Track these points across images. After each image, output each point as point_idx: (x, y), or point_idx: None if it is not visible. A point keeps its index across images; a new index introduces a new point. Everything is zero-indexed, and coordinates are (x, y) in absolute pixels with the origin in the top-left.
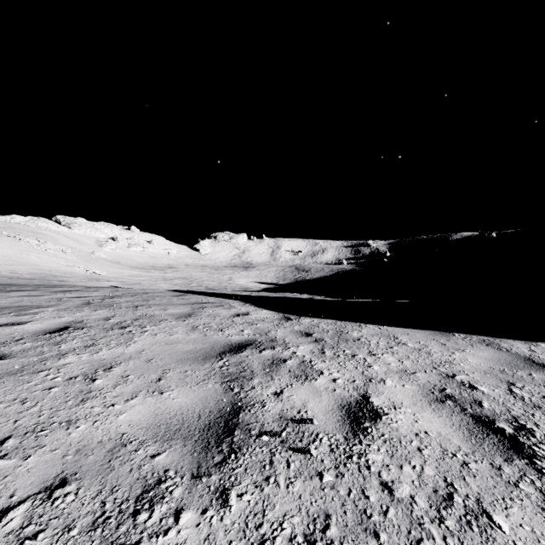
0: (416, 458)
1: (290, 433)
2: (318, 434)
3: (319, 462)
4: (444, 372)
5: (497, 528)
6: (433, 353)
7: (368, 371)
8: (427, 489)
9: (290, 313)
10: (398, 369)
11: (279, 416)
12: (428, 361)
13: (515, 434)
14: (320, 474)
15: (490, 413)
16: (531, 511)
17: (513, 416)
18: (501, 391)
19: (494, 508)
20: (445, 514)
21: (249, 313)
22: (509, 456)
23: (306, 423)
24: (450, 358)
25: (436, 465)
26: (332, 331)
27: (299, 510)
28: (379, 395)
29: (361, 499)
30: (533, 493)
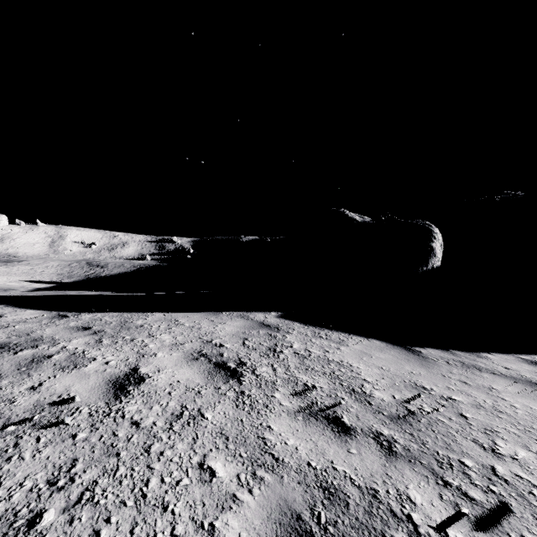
0: (166, 399)
1: (46, 415)
2: (79, 408)
3: (75, 428)
4: (205, 340)
5: (205, 419)
6: (202, 328)
7: (143, 350)
8: (167, 414)
9: (68, 311)
10: (171, 343)
11: (34, 406)
12: (197, 334)
13: (236, 367)
14: (74, 435)
15: (226, 359)
16: (228, 404)
17: (239, 358)
18: (238, 344)
19: (207, 410)
20: (175, 424)
21: (2, 316)
22: (227, 380)
23: (67, 403)
24: (213, 329)
25: (179, 399)
26: (116, 322)
27: (45, 467)
28: (148, 365)
29: (111, 438)
30: (233, 395)
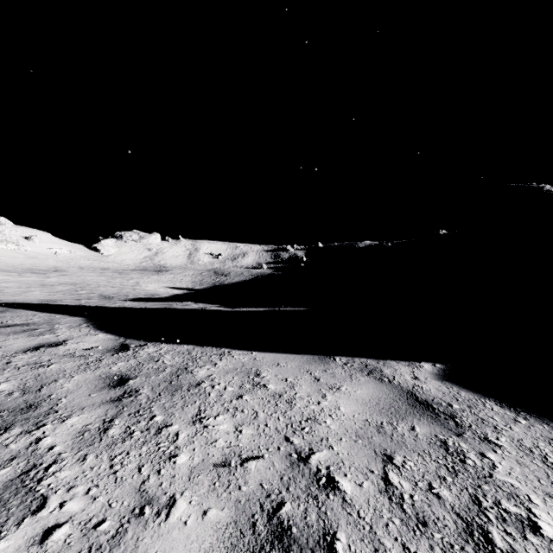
0: None
1: None
2: None
3: None
4: (297, 448)
5: None
6: (296, 402)
7: (158, 476)
8: None
9: (138, 337)
10: (222, 454)
11: None
12: (283, 422)
13: None
14: None
15: None
16: None
17: None
18: (372, 485)
19: None
20: None
21: (64, 342)
22: None
23: None
24: (316, 408)
25: None
26: (170, 370)
27: None
28: None
29: None
30: None
